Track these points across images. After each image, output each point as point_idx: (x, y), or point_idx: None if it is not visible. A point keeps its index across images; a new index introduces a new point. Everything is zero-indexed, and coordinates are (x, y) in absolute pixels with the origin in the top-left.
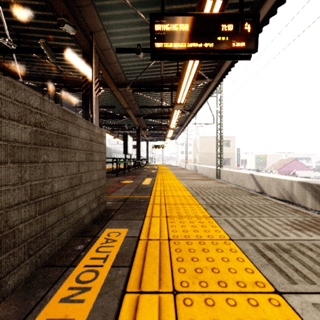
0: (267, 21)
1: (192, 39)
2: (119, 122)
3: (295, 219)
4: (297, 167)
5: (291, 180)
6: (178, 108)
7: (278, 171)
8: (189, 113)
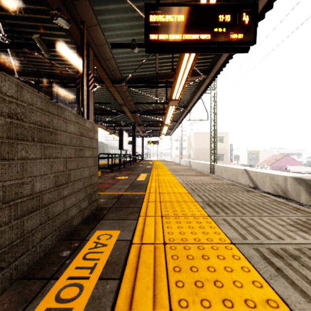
0: (263, 15)
1: (188, 30)
2: (115, 118)
3: (298, 219)
4: (288, 162)
5: (285, 175)
6: (173, 104)
7: (270, 166)
8: (183, 109)
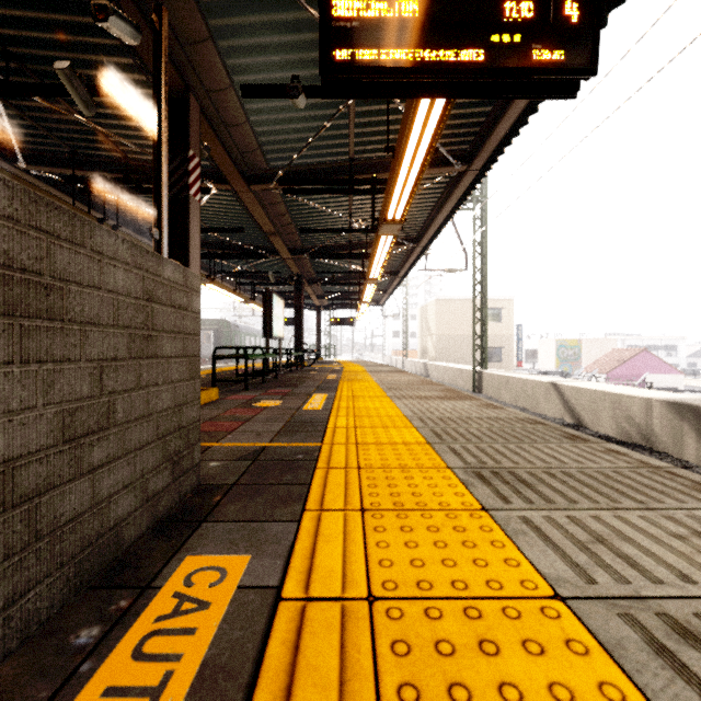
0: (603, 19)
1: (429, 39)
2: (256, 267)
3: None
4: (648, 366)
5: (648, 397)
6: (389, 231)
7: (607, 375)
8: (412, 245)
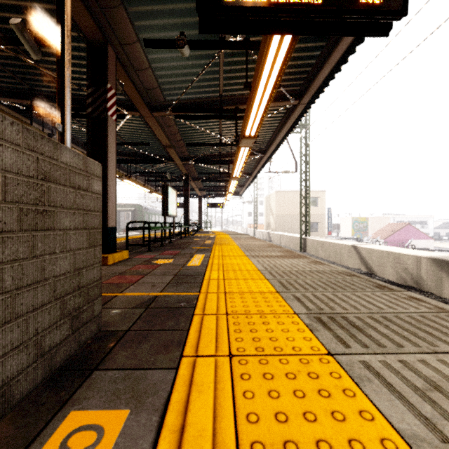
0: None
1: None
2: (158, 169)
3: None
4: (411, 234)
5: (418, 255)
6: (246, 144)
7: (385, 240)
8: (261, 155)
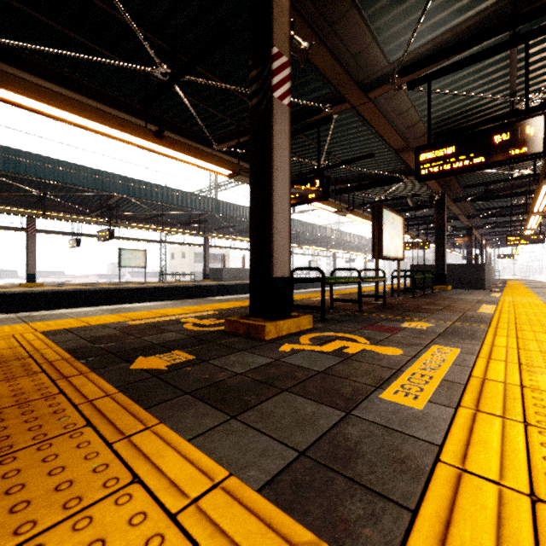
0: None
1: (520, 241)
2: None
3: None
4: None
5: None
6: None
7: None
8: None
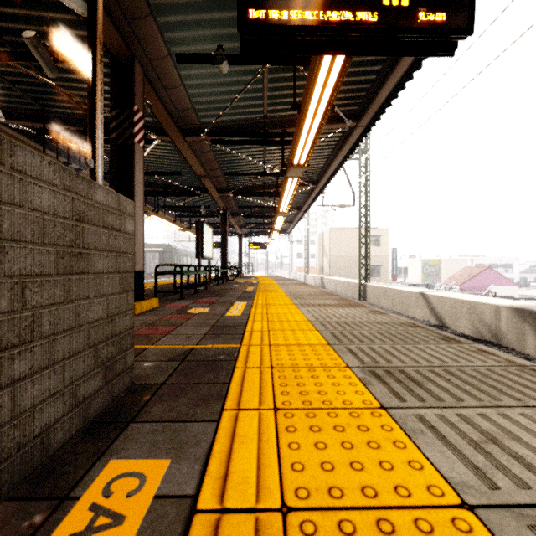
0: None
1: (332, 2)
2: (191, 203)
3: None
4: (492, 280)
5: (497, 304)
6: (295, 174)
7: (460, 287)
8: (312, 186)
